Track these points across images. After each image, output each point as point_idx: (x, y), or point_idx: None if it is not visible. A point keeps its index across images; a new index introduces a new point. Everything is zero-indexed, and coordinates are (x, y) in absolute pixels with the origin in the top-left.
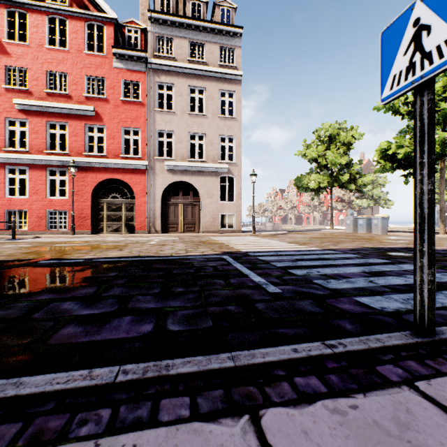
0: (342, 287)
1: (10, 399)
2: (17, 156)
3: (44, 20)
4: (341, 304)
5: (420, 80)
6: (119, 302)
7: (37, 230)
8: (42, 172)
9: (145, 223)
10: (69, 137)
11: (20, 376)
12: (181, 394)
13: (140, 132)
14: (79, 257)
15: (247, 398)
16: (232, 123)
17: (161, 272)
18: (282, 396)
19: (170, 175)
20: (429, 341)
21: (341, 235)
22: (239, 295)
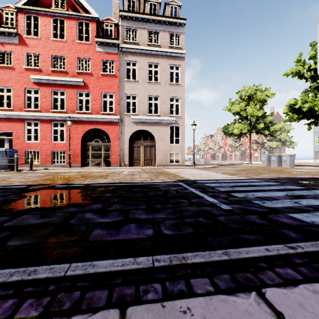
0: (276, 206)
1: (92, 275)
2: (33, 114)
3: (50, 21)
4: (280, 218)
5: None
6: (121, 214)
7: (45, 164)
8: (49, 124)
9: (117, 159)
10: (66, 100)
11: (81, 261)
12: (201, 276)
13: (114, 96)
14: (80, 183)
15: (248, 281)
16: (178, 88)
17: (141, 193)
18: (272, 280)
19: (135, 126)
20: None
21: (258, 168)
22: (203, 210)
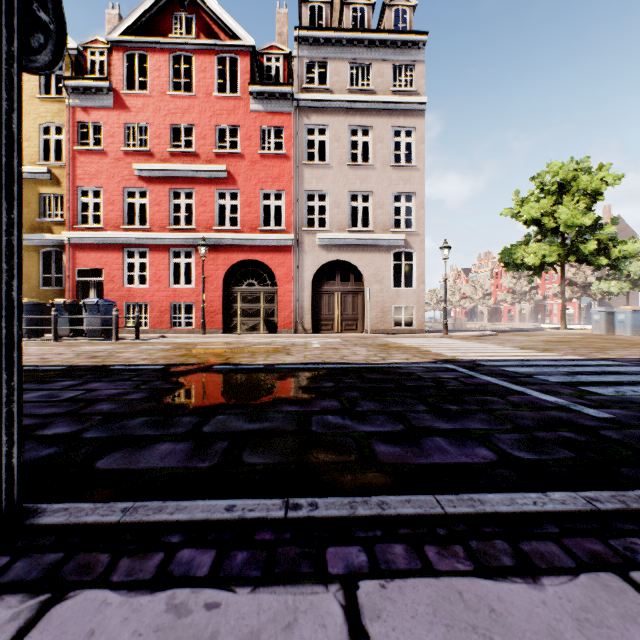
0: None
1: (490, 516)
2: (138, 235)
3: (167, 60)
4: None
5: None
6: (393, 419)
7: (159, 327)
8: (165, 254)
9: (290, 319)
10: (196, 207)
11: (410, 495)
12: None
13: (284, 195)
14: (252, 362)
15: None
16: (411, 173)
17: (389, 383)
18: None
19: (323, 253)
20: None
21: (589, 337)
22: (554, 418)
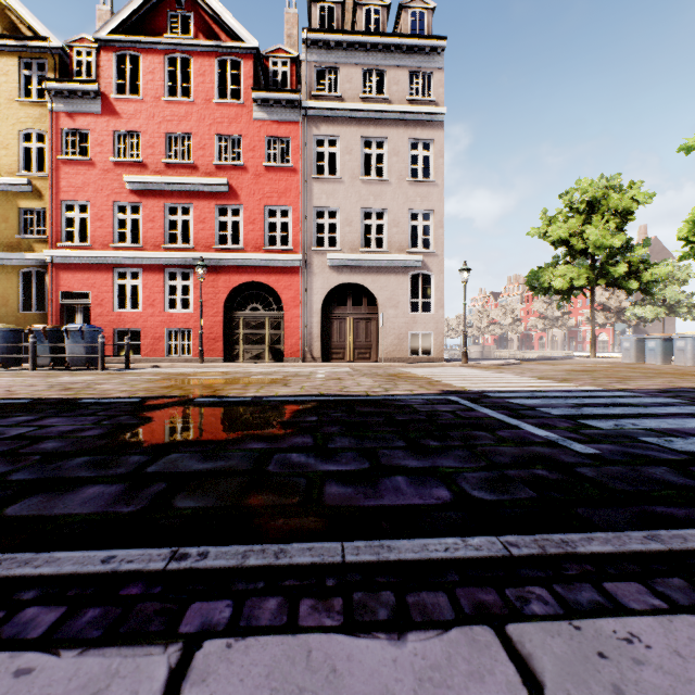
0: None
1: (393, 565)
2: (129, 254)
3: (162, 62)
4: None
5: None
6: (363, 456)
7: (153, 356)
8: (160, 275)
9: (298, 347)
10: (194, 224)
11: (336, 541)
12: (623, 579)
13: (291, 212)
14: (241, 394)
15: None
16: (429, 189)
17: (379, 417)
18: None
19: (334, 274)
20: None
21: (616, 366)
22: (535, 454)
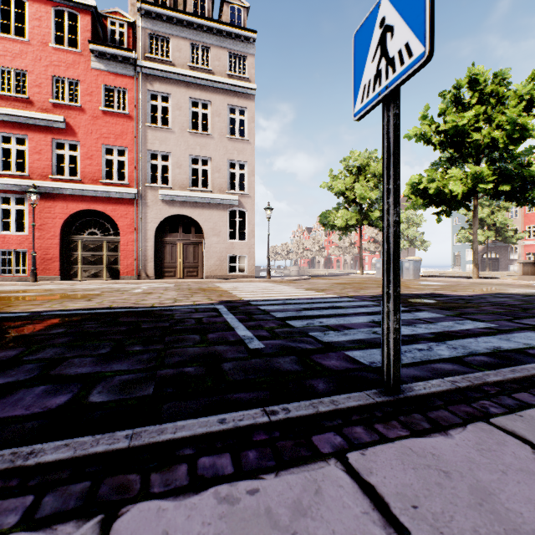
0: (339, 340)
1: None
2: None
3: None
4: (327, 359)
5: (385, 91)
6: (42, 367)
7: None
8: None
9: (133, 267)
10: (29, 154)
11: None
12: (27, 492)
13: (127, 152)
14: (26, 310)
15: (118, 491)
16: (244, 146)
17: (126, 326)
18: (168, 484)
19: (166, 207)
20: (393, 401)
21: (369, 280)
22: (210, 352)
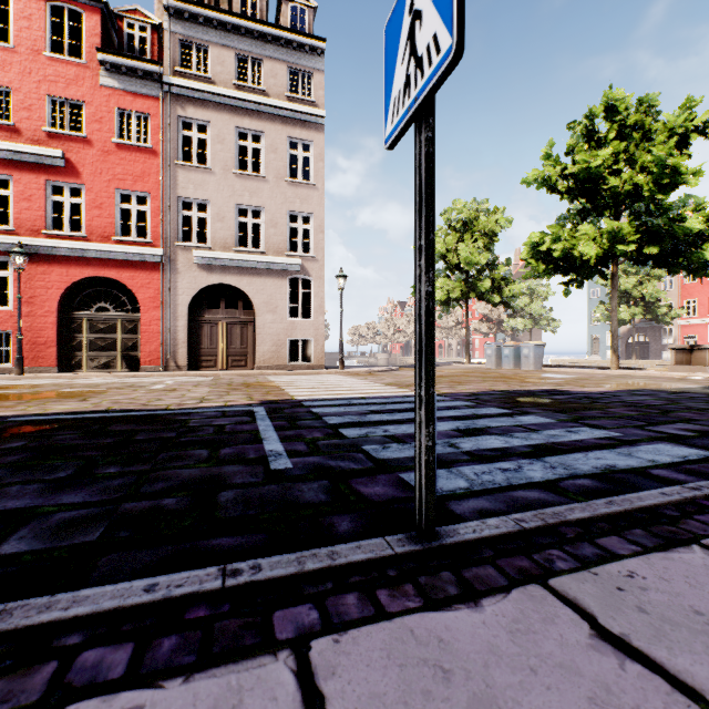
0: (399, 456)
1: None
2: None
3: None
4: (371, 485)
5: (414, 105)
6: None
7: None
8: None
9: (159, 354)
10: (15, 201)
11: None
12: None
13: (150, 199)
14: None
15: None
16: (309, 192)
17: (114, 438)
18: (7, 699)
19: (204, 274)
20: (421, 552)
21: (475, 371)
22: (211, 476)
